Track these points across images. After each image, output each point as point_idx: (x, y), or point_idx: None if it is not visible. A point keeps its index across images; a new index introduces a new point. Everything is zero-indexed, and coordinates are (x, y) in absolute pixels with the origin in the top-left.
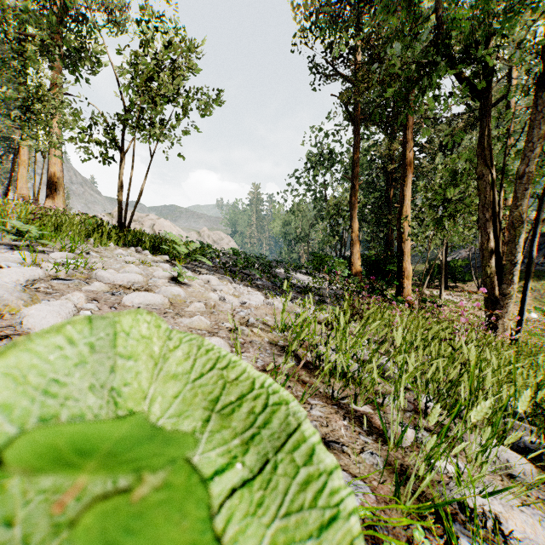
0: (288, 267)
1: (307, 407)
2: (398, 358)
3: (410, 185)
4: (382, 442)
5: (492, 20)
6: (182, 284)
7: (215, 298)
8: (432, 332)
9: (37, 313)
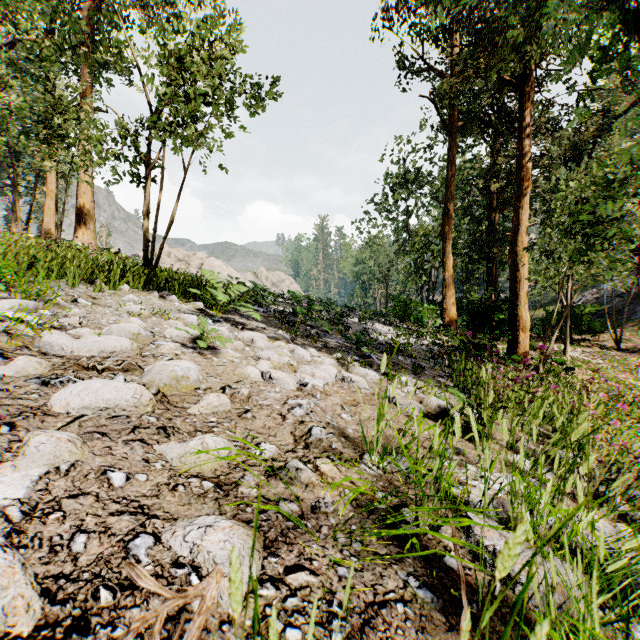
0: (362, 315)
1: None
2: None
3: (527, 206)
4: None
5: None
6: (207, 350)
7: (256, 376)
8: None
9: None
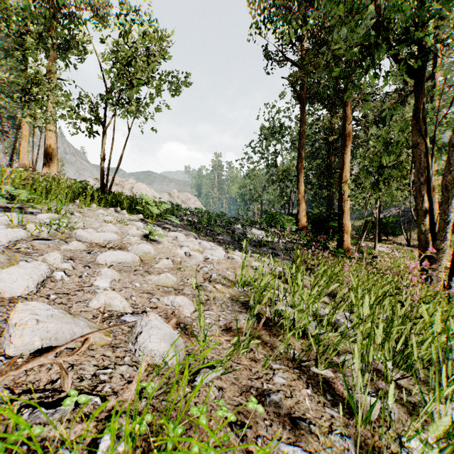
0: (244, 223)
1: (270, 373)
2: (362, 326)
3: (349, 153)
4: (348, 414)
5: (431, 4)
6: (153, 241)
7: (182, 254)
8: (382, 290)
9: (8, 277)
